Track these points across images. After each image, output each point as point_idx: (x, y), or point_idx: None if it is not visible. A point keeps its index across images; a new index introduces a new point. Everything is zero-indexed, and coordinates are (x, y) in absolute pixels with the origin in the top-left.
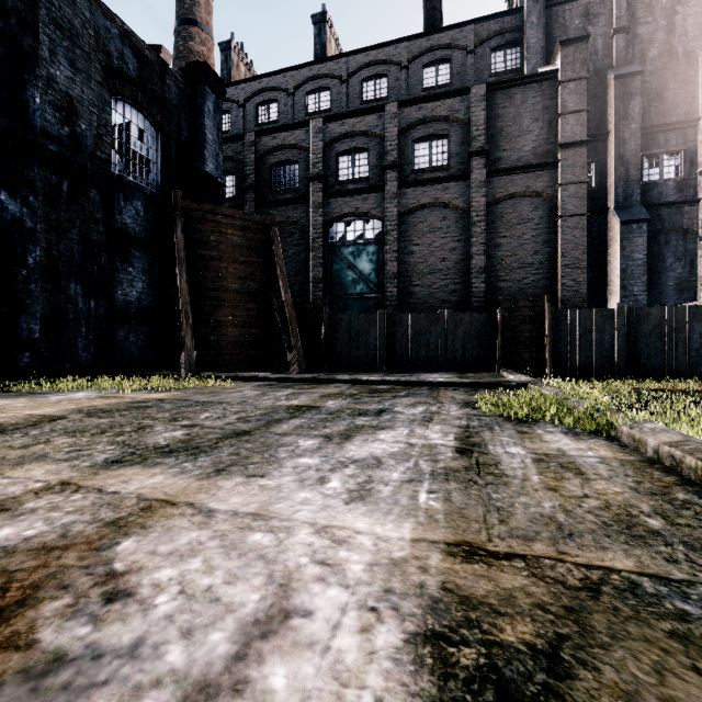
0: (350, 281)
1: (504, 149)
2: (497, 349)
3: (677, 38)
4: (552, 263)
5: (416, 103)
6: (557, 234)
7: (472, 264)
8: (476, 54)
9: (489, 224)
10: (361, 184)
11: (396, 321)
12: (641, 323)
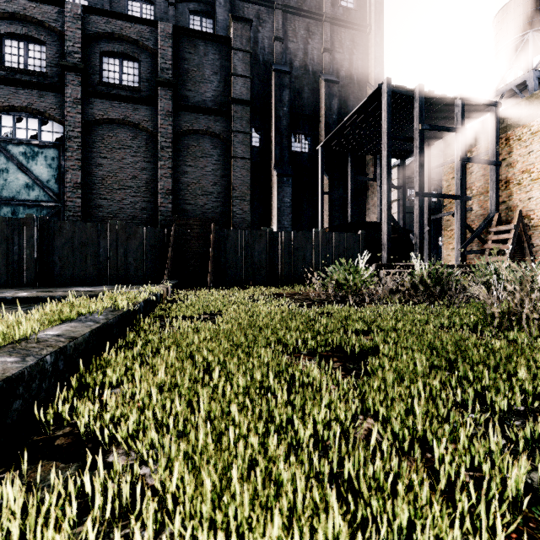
0: (21, 185)
1: (189, 89)
2: (167, 262)
3: (309, 60)
4: (227, 194)
5: (104, 14)
6: (231, 171)
7: (160, 185)
8: (177, 9)
9: (177, 152)
10: (36, 78)
11: (54, 230)
12: (277, 243)
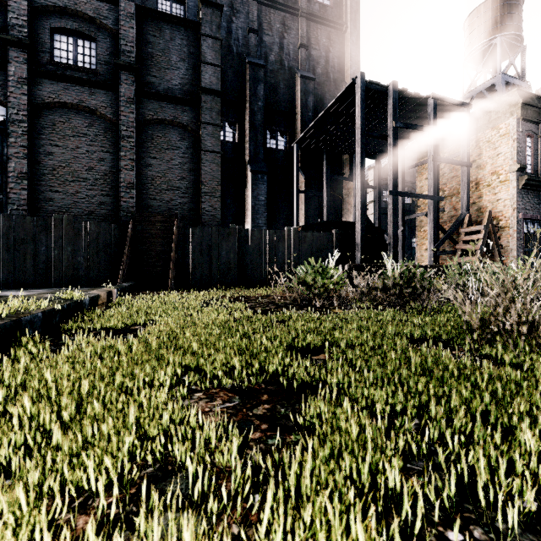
0: None
1: (154, 75)
2: (122, 261)
3: (285, 55)
4: (196, 190)
5: None
6: (200, 165)
7: (120, 178)
8: None
9: (140, 142)
10: None
11: None
12: (247, 242)
